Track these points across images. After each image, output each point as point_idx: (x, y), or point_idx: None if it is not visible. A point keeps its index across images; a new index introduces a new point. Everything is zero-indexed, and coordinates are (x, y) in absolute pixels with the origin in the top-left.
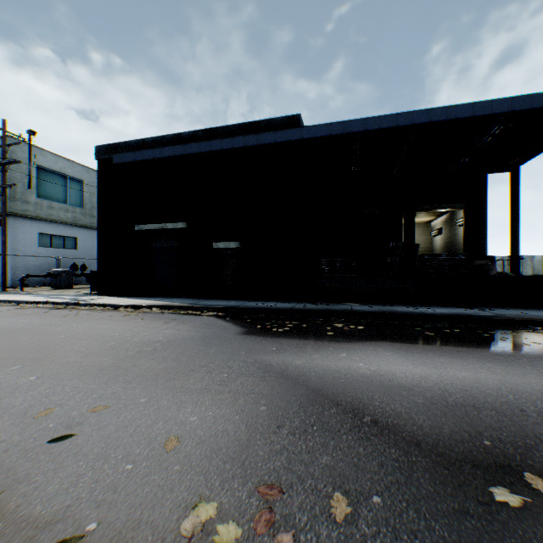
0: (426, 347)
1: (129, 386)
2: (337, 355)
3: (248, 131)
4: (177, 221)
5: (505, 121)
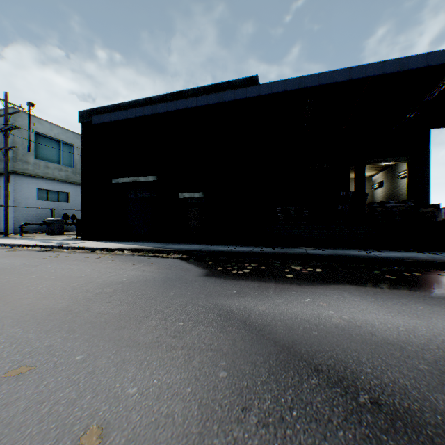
0: (394, 292)
1: (71, 336)
2: (302, 300)
3: (210, 92)
4: (148, 174)
5: None
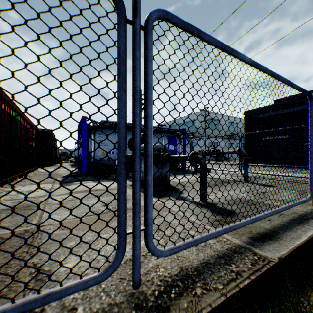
0: None
1: None
2: None
3: None
4: (283, 135)
5: None
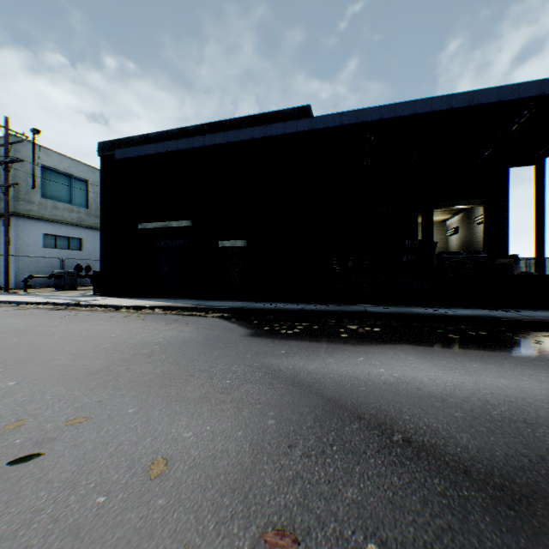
0: (453, 351)
1: (118, 393)
2: (354, 360)
3: (255, 123)
4: (182, 218)
5: (533, 107)
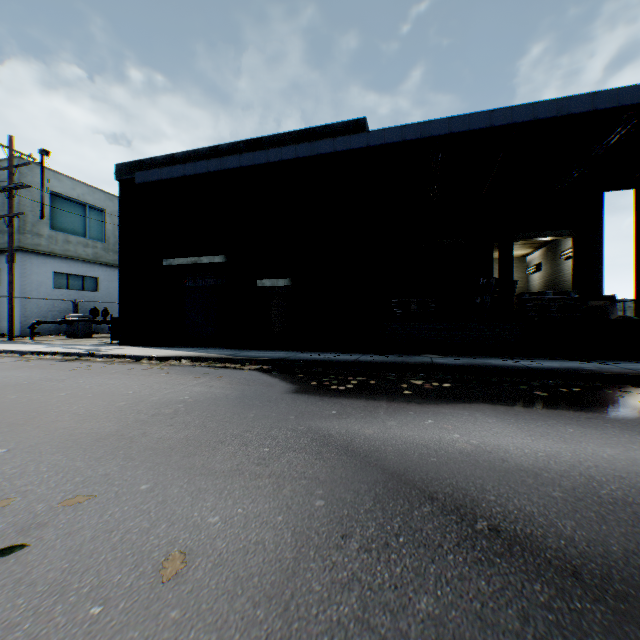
0: (541, 412)
1: (129, 464)
2: (420, 422)
3: (300, 140)
4: (214, 253)
5: (635, 117)
